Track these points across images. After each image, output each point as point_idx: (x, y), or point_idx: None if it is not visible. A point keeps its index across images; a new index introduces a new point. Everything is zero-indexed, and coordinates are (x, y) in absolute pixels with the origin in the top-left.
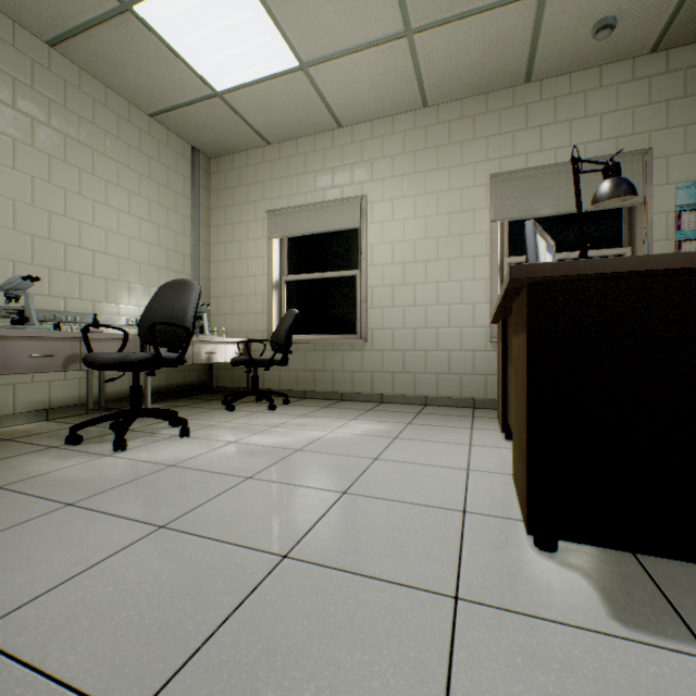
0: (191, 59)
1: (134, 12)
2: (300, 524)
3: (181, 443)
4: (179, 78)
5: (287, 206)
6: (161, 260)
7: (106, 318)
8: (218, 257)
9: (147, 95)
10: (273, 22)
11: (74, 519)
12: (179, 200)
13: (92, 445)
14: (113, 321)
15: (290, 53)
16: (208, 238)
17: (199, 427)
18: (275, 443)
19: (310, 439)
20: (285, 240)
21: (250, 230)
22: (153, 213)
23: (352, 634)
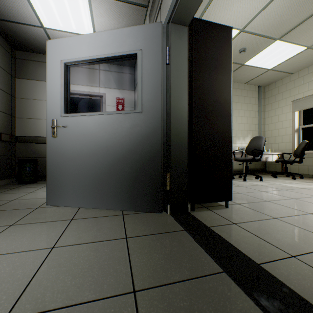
0: (260, 66)
1: (244, 64)
2: (299, 197)
3: (260, 182)
4: (255, 71)
5: (302, 96)
6: (247, 128)
7: (232, 148)
8: (268, 122)
9: (244, 79)
10: (293, 44)
11: (244, 188)
12: (253, 106)
13: (236, 179)
14: (234, 148)
15: (302, 47)
16: (263, 116)
17: (264, 180)
18: (293, 186)
19: (309, 187)
20: (301, 111)
21: (283, 110)
22: (245, 114)
23: (307, 205)
